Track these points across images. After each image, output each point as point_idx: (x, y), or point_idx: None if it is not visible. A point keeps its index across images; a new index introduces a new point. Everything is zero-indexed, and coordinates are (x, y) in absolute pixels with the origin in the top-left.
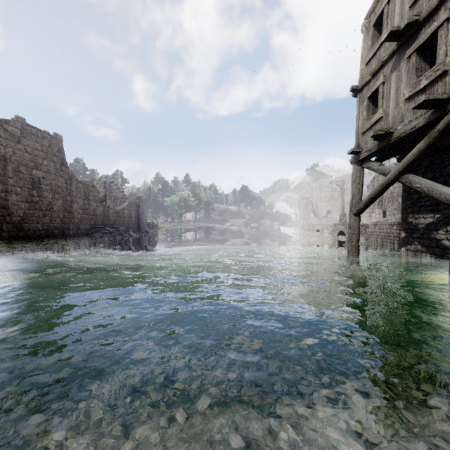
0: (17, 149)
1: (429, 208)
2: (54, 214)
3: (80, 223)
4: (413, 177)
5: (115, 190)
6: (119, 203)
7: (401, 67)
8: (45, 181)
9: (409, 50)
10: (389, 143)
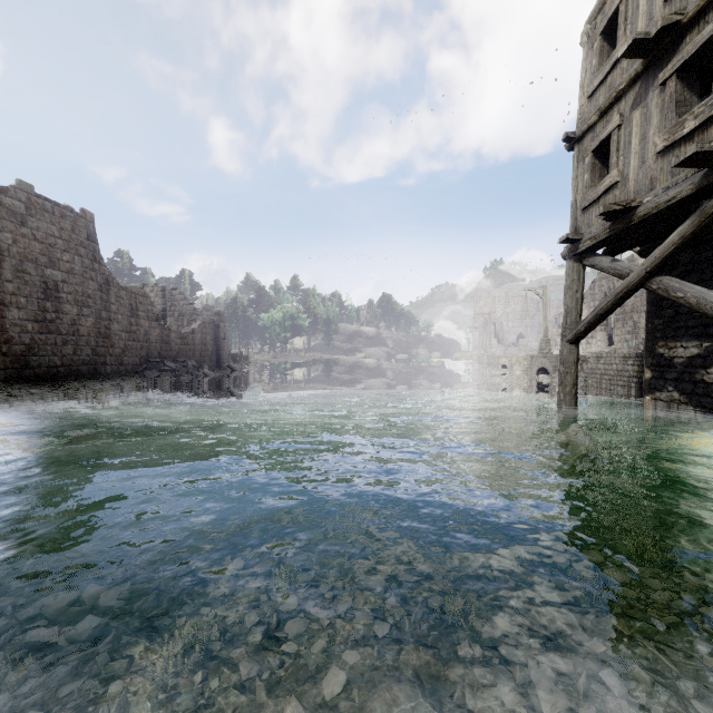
0: (19, 235)
1: (692, 331)
2: (81, 341)
3: (123, 354)
4: (671, 281)
5: (180, 302)
6: (187, 322)
7: (650, 101)
8: (66, 287)
9: (664, 72)
10: (629, 224)
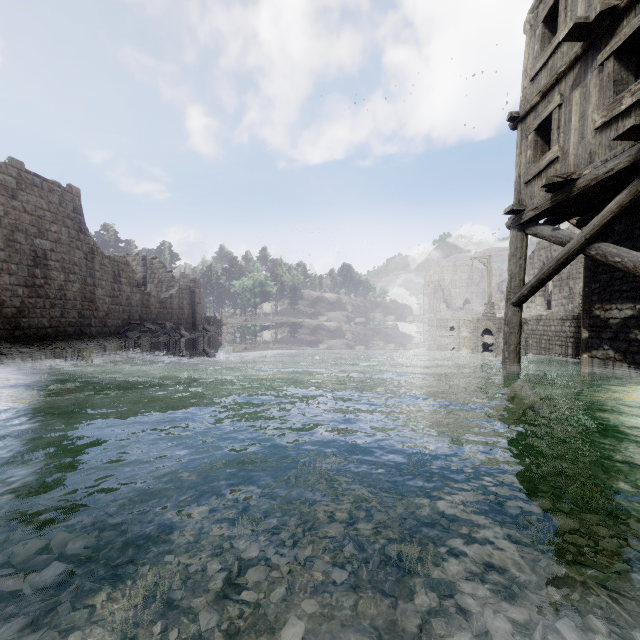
0: (11, 207)
1: (626, 295)
2: (68, 304)
3: (107, 317)
4: (609, 247)
5: (160, 270)
6: (166, 288)
7: (589, 81)
8: (54, 256)
9: (602, 54)
10: (569, 195)
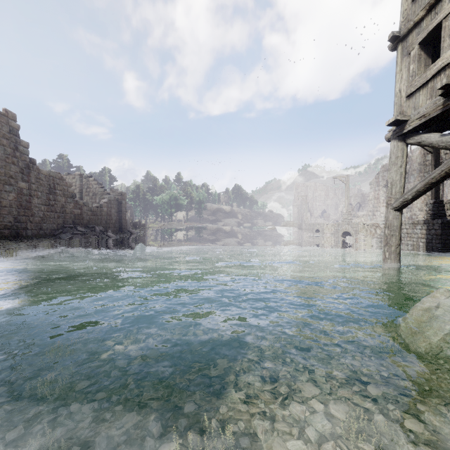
0: None
1: None
2: (3, 211)
3: (42, 222)
4: None
5: (94, 186)
6: (99, 200)
7: None
8: None
9: None
10: None
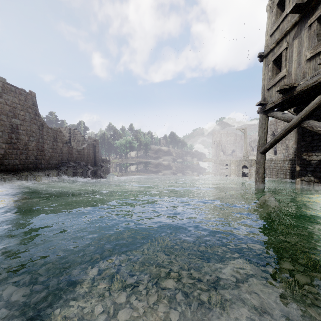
0: None
1: (320, 148)
2: (29, 153)
3: (50, 159)
4: (314, 122)
5: (78, 135)
6: (81, 144)
7: (303, 34)
8: (22, 127)
9: (311, 20)
10: (292, 95)
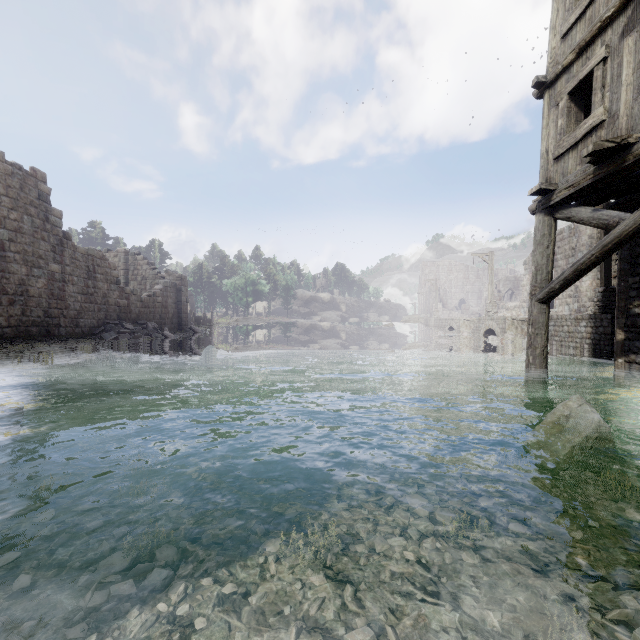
0: None
1: None
2: (31, 302)
3: (79, 316)
4: None
5: (144, 267)
6: (150, 286)
7: None
8: (13, 247)
9: None
10: (621, 166)
